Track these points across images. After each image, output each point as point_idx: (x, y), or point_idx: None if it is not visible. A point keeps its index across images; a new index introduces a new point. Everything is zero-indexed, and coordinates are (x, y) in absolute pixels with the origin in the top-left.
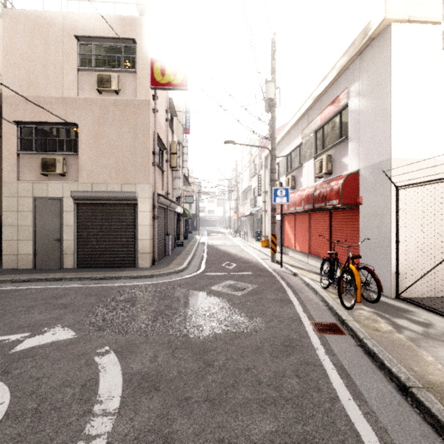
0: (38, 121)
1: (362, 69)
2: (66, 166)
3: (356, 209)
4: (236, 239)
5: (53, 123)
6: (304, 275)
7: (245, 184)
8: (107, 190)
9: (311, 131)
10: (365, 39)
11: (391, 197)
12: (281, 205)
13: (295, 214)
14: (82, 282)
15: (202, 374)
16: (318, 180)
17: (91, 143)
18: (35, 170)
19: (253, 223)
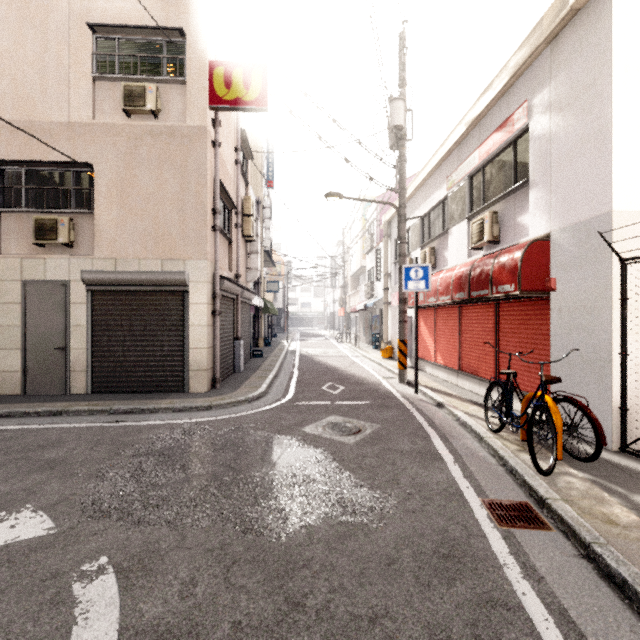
0: (29, 160)
1: (556, 64)
2: (74, 231)
3: (544, 298)
4: (343, 346)
5: (52, 162)
6: (455, 407)
7: (356, 265)
8: (139, 269)
9: (464, 176)
10: (563, 11)
11: (613, 277)
12: (416, 292)
13: (435, 307)
14: (95, 418)
15: (282, 633)
16: (474, 253)
17: (114, 196)
18: (25, 238)
19: (368, 321)
